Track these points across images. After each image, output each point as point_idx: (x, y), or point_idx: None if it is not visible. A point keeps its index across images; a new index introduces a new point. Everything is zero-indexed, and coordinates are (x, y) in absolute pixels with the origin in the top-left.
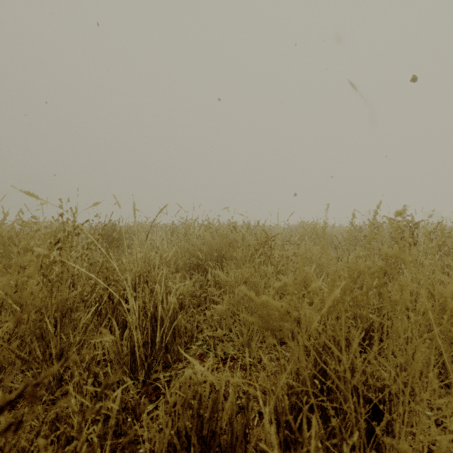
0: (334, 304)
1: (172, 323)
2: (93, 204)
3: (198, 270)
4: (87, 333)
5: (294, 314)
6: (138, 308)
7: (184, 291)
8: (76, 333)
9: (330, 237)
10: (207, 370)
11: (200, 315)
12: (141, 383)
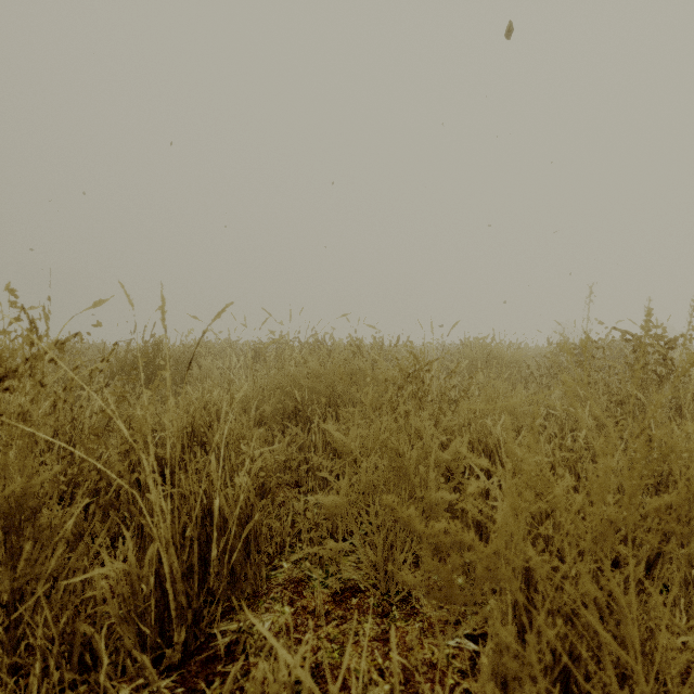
0: (607, 530)
1: (243, 525)
2: (93, 303)
3: (297, 421)
4: (79, 549)
5: (512, 559)
6: (179, 497)
7: (268, 462)
8: (55, 550)
9: (516, 364)
10: (309, 617)
11: (300, 499)
12: (181, 647)
